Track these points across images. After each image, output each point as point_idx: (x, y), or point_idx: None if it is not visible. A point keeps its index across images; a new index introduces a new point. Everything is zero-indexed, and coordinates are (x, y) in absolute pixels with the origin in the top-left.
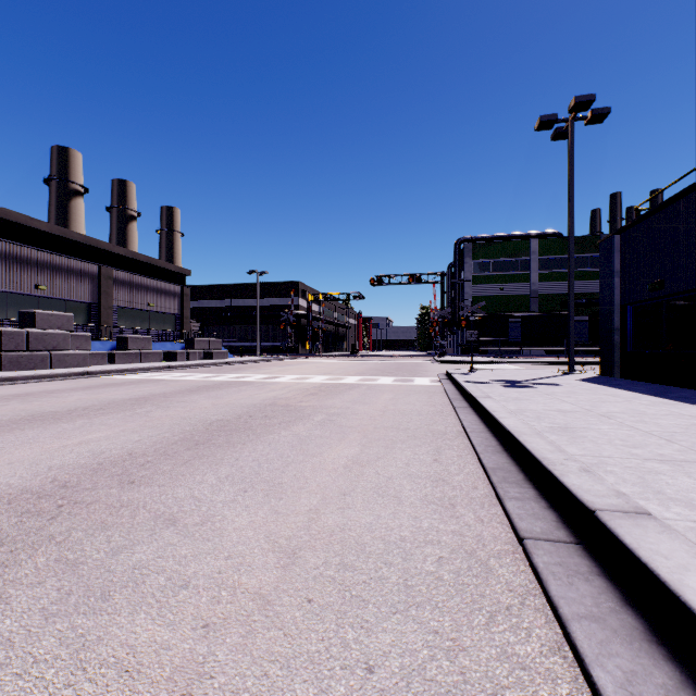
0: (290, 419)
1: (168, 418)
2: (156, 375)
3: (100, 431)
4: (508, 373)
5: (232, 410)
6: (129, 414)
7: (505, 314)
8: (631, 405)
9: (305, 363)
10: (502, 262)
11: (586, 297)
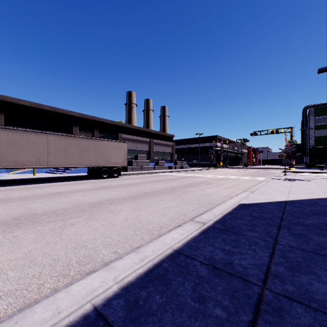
0: (208, 184)
1: (180, 182)
2: (169, 174)
3: (170, 183)
4: (301, 177)
5: (194, 182)
6: (172, 181)
7: None
8: (312, 185)
9: (218, 171)
10: None
11: None
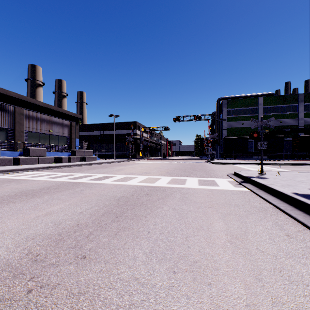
0: None
1: None
2: (25, 174)
3: None
4: (296, 177)
5: None
6: None
7: (246, 137)
8: None
9: (136, 164)
10: (243, 110)
11: (290, 127)
